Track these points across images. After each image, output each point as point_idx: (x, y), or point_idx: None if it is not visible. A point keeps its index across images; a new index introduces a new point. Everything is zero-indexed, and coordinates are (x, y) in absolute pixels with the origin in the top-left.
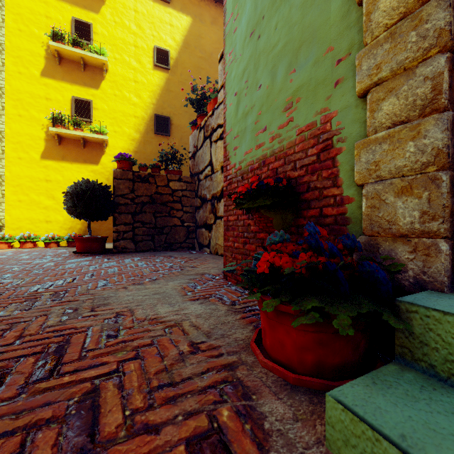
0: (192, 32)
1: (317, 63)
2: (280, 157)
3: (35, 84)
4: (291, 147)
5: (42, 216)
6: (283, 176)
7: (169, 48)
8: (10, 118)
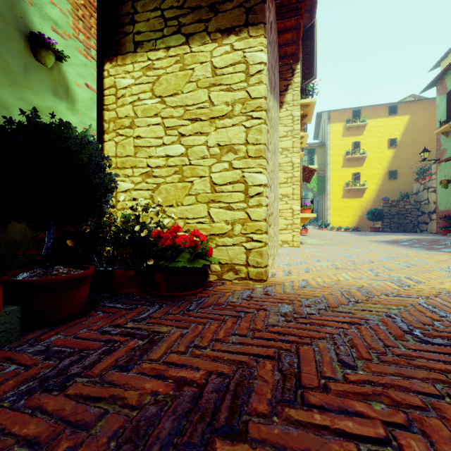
0: (410, 123)
1: None
2: (450, 211)
3: (339, 172)
4: None
5: (341, 219)
6: (450, 214)
7: (396, 136)
8: (332, 186)
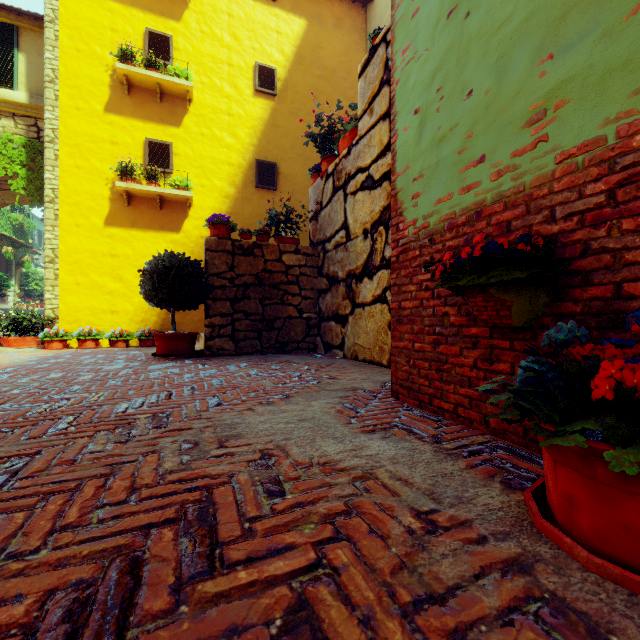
0: (307, 41)
1: (608, 36)
2: (516, 202)
3: (97, 123)
4: (544, 185)
5: (106, 304)
6: (523, 234)
7: (275, 65)
8: (65, 171)
